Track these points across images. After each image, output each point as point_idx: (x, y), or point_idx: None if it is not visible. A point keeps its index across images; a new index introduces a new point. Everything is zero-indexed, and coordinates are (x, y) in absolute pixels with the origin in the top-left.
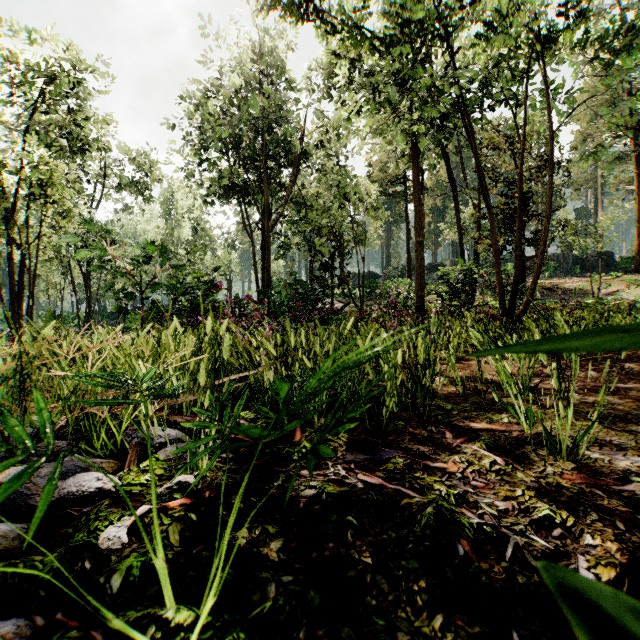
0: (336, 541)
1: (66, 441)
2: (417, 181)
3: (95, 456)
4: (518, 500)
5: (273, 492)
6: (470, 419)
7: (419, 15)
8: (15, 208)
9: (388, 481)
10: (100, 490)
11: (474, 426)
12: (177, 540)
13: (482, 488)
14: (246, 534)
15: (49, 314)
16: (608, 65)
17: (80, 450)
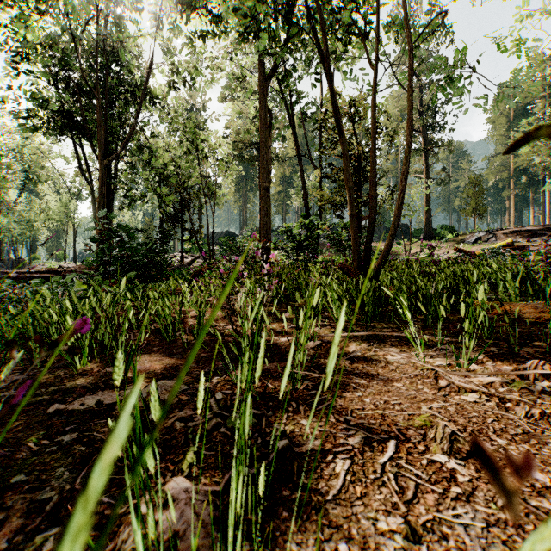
0: None
1: None
2: (262, 120)
3: None
4: None
5: None
6: None
7: None
8: None
9: None
10: None
11: None
12: None
13: None
14: None
15: None
16: None
17: None
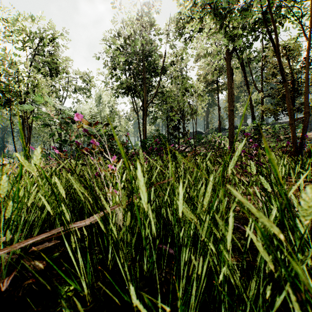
0: None
1: None
2: (229, 74)
3: None
4: None
5: None
6: None
7: None
8: (25, 101)
9: None
10: None
11: None
12: None
13: None
14: None
15: None
16: None
17: None
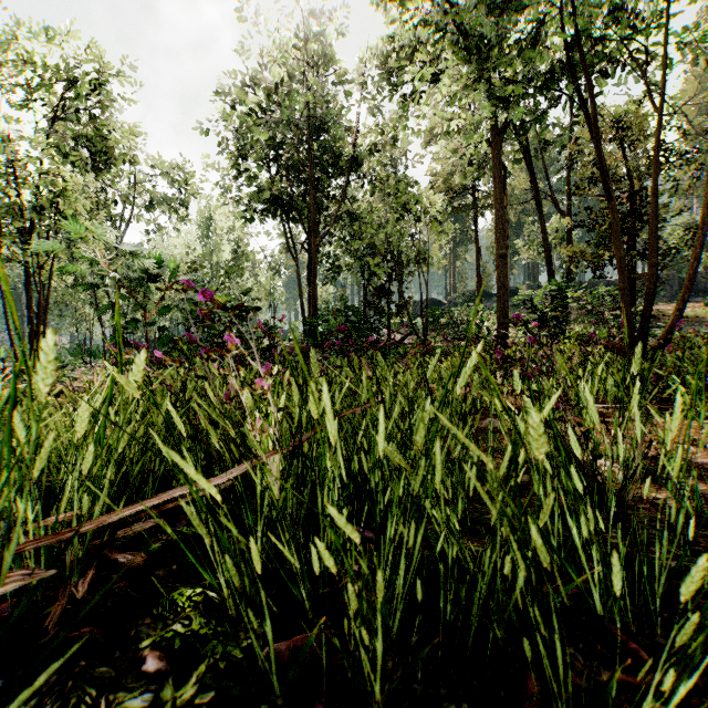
0: None
1: None
2: (498, 178)
3: None
4: None
5: None
6: None
7: None
8: (32, 228)
9: None
10: None
11: None
12: None
13: None
14: None
15: None
16: None
17: None
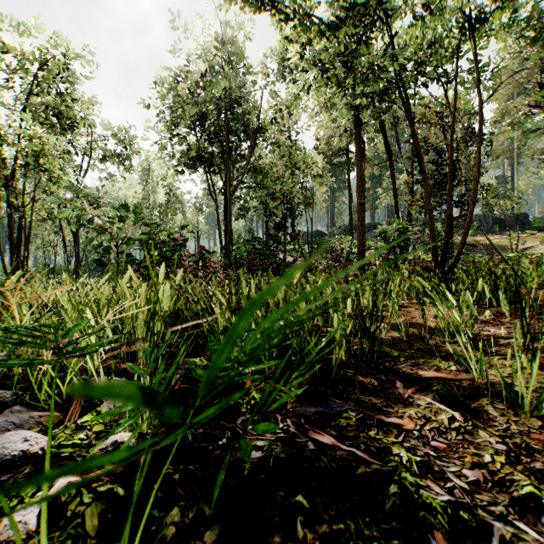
0: (283, 533)
1: (12, 391)
2: (359, 150)
3: (39, 407)
4: (488, 468)
5: (216, 454)
6: (418, 366)
7: (361, 0)
8: (14, 176)
9: (341, 440)
10: (25, 453)
11: (423, 374)
12: (95, 526)
13: (444, 450)
14: (177, 517)
15: (15, 264)
16: (532, 42)
17: (24, 401)
